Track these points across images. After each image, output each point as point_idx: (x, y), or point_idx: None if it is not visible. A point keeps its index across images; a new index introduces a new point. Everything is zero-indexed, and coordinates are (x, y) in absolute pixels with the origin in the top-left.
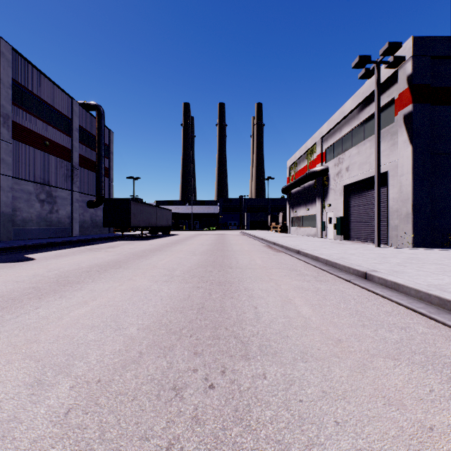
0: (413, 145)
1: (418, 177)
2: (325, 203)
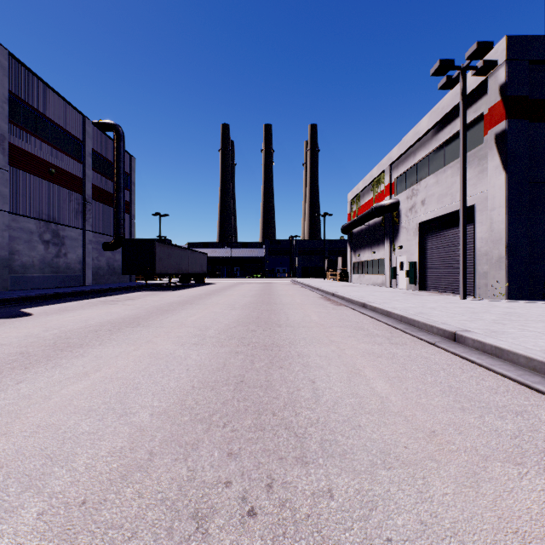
0: (507, 172)
1: (513, 212)
2: (396, 244)
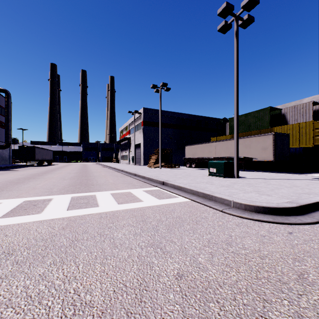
0: (143, 137)
1: (145, 146)
2: (130, 150)
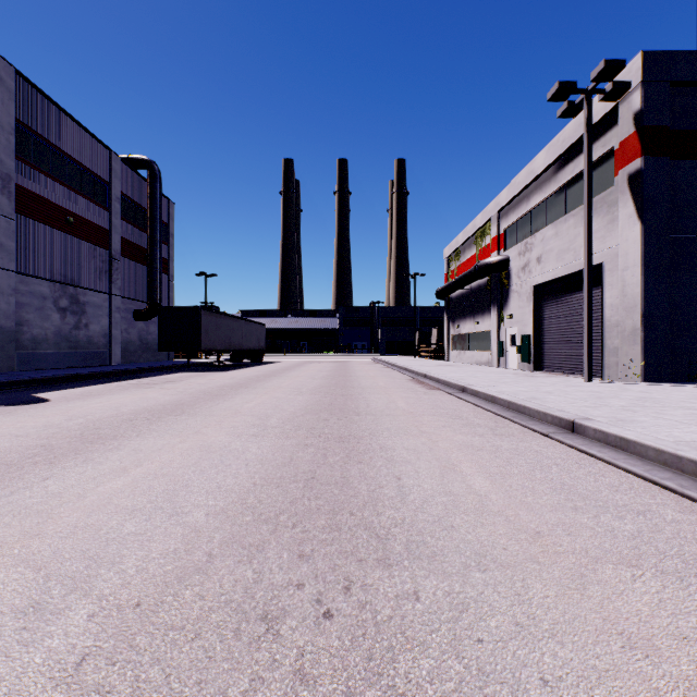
0: (643, 222)
1: (651, 272)
2: (505, 313)
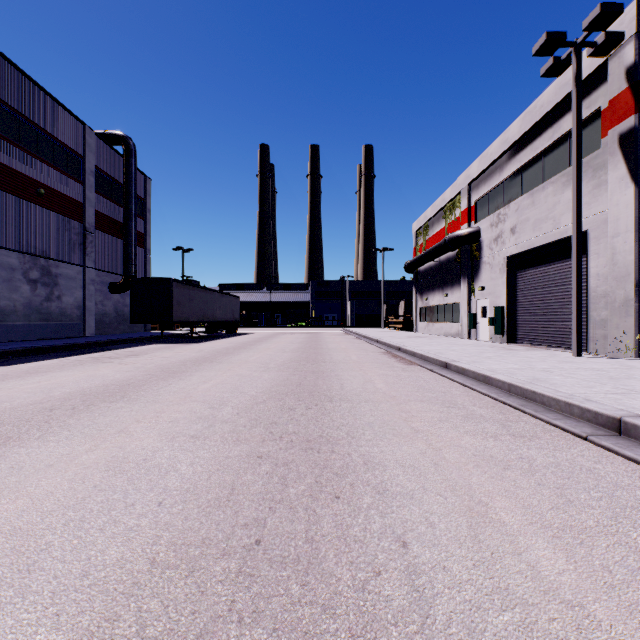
0: (637, 184)
1: None
2: (475, 285)
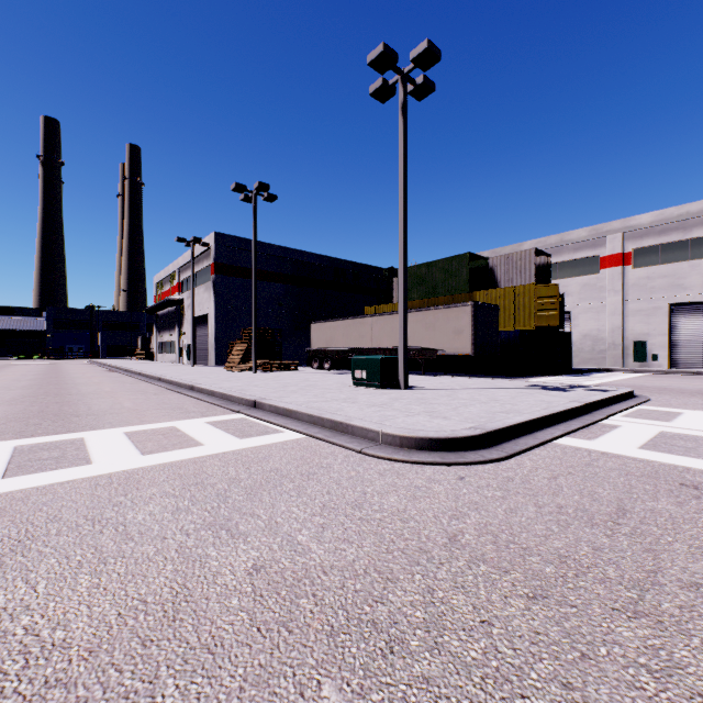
0: (216, 301)
1: (219, 321)
2: (183, 331)
